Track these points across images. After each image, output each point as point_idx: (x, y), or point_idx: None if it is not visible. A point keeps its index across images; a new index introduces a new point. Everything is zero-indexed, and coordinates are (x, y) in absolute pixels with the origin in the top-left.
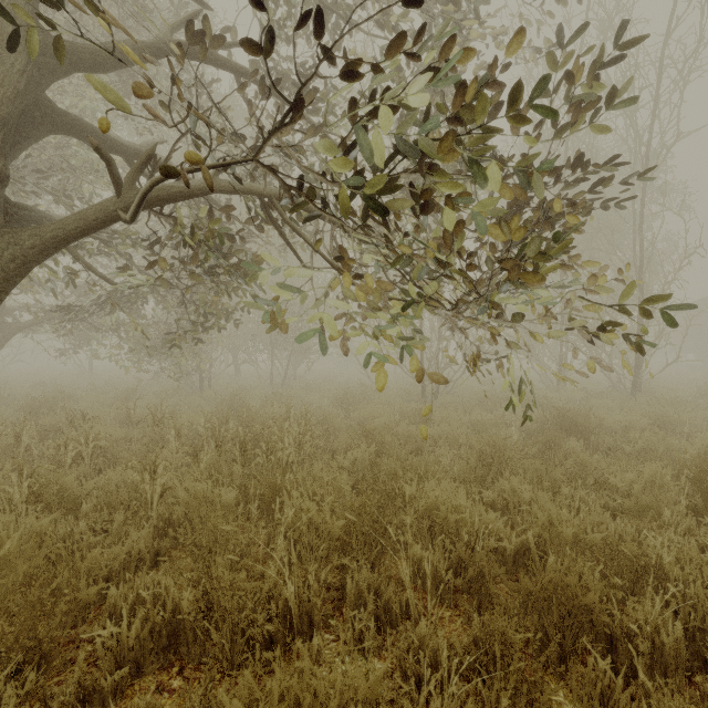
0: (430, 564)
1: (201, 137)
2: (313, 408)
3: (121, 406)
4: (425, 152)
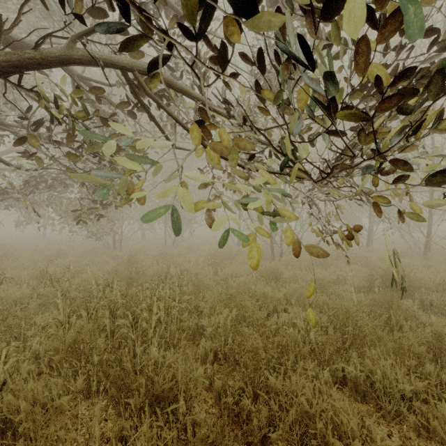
0: None
1: None
2: (189, 266)
3: (35, 267)
4: None
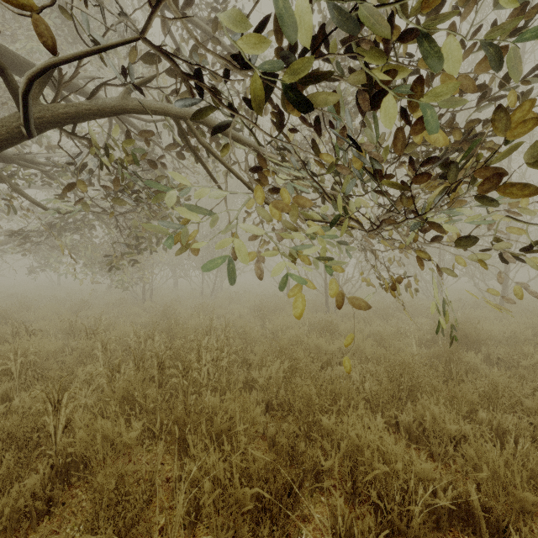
0: (359, 536)
1: (99, 40)
2: (234, 318)
3: (63, 318)
4: (362, 14)
